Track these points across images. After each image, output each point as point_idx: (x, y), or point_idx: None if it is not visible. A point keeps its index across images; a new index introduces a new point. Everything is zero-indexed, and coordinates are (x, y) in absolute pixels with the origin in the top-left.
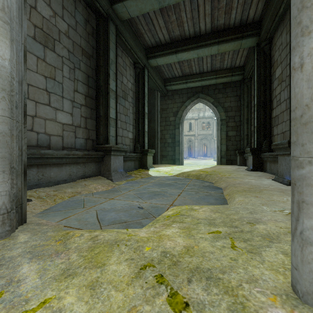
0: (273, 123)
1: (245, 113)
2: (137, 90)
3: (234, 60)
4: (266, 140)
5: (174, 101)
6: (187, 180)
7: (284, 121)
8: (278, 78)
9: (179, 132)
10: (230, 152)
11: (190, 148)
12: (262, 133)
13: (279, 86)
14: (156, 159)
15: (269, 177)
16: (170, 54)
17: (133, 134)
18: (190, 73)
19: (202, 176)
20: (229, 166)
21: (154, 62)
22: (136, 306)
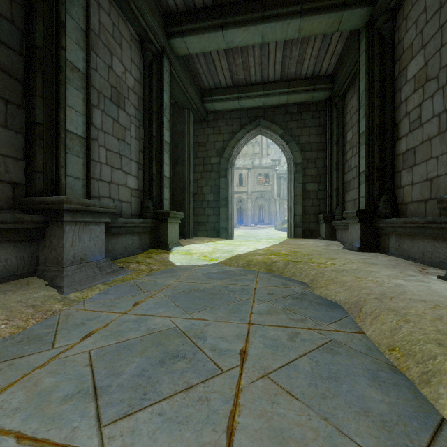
0: (399, 165)
1: (333, 153)
2: (147, 94)
3: (319, 61)
4: (386, 195)
5: (219, 131)
6: (248, 276)
7: (434, 157)
8: (415, 79)
9: (227, 183)
10: (309, 218)
11: (240, 211)
12: (377, 183)
13: (418, 92)
14: (186, 228)
15: (418, 269)
16: (213, 30)
17: (139, 180)
18: (247, 81)
19: (278, 266)
20: (309, 240)
21: (181, 45)
22: None
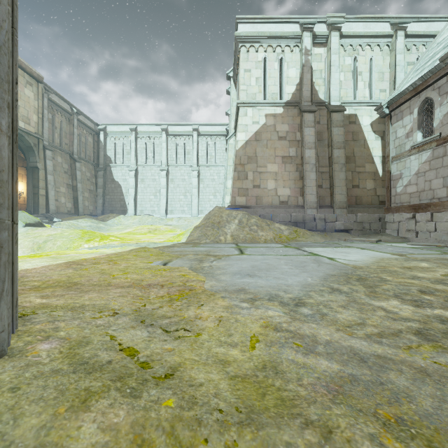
0: None
1: None
2: None
3: None
4: None
5: None
6: None
7: None
8: None
9: None
10: None
11: None
12: None
13: None
14: None
15: None
16: None
17: None
18: None
19: None
20: None
21: None
22: (169, 351)
